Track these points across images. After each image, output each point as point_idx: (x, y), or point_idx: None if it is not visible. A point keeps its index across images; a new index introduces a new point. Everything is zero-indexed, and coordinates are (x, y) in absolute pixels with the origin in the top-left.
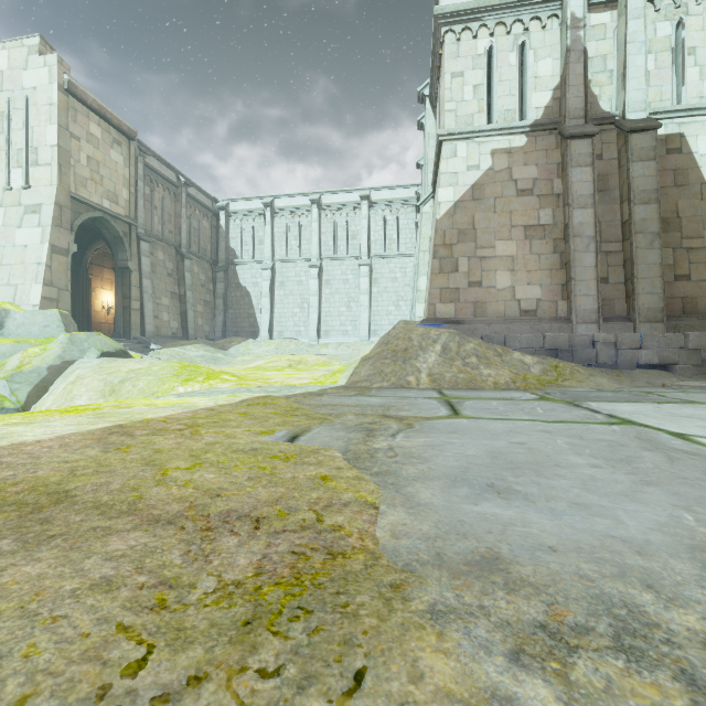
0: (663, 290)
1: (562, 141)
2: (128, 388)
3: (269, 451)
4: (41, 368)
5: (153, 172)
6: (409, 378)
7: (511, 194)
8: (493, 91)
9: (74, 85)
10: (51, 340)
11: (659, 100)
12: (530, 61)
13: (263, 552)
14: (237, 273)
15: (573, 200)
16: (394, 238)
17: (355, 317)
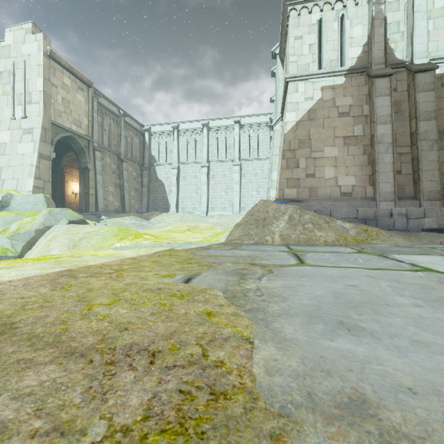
0: (440, 178)
1: (369, 80)
2: (84, 244)
3: (170, 290)
4: (31, 231)
5: (103, 108)
6: (267, 238)
7: (334, 116)
8: (322, 47)
9: (53, 53)
10: (38, 213)
11: (436, 51)
12: (347, 27)
13: (153, 390)
14: (156, 171)
15: (377, 118)
16: (255, 148)
17: (231, 198)
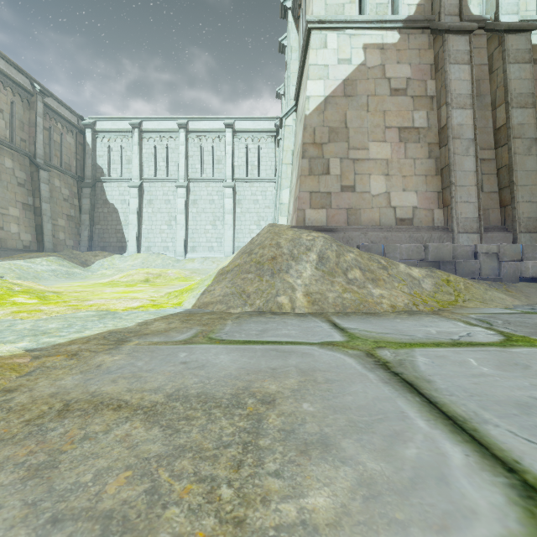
0: None
1: (435, 40)
2: None
3: None
4: None
5: None
6: (281, 299)
7: (384, 93)
8: None
9: None
10: None
11: (524, 10)
12: None
13: None
14: (105, 189)
15: (451, 98)
16: (255, 165)
17: (220, 234)
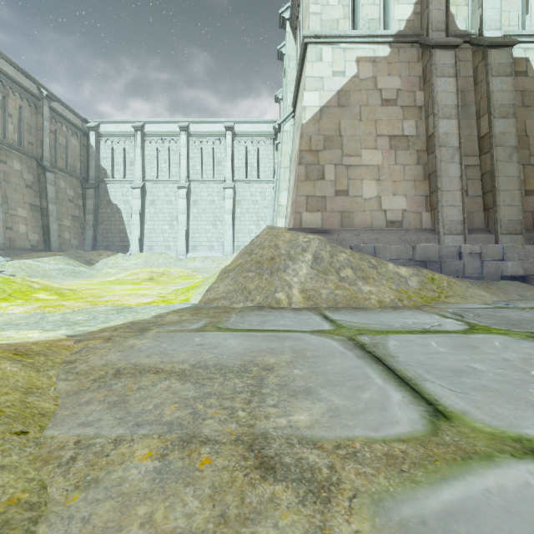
0: (521, 203)
1: (423, 54)
2: None
3: None
4: None
5: (6, 78)
6: (279, 295)
7: (376, 103)
8: None
9: None
10: None
11: (507, 25)
12: None
13: None
14: (108, 190)
15: (438, 109)
16: (255, 166)
17: (221, 234)
